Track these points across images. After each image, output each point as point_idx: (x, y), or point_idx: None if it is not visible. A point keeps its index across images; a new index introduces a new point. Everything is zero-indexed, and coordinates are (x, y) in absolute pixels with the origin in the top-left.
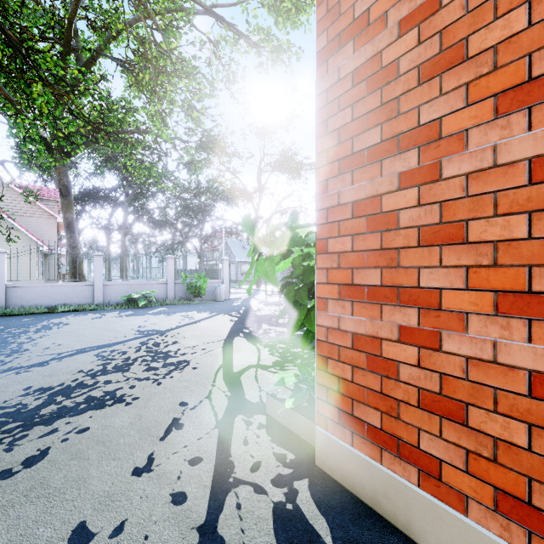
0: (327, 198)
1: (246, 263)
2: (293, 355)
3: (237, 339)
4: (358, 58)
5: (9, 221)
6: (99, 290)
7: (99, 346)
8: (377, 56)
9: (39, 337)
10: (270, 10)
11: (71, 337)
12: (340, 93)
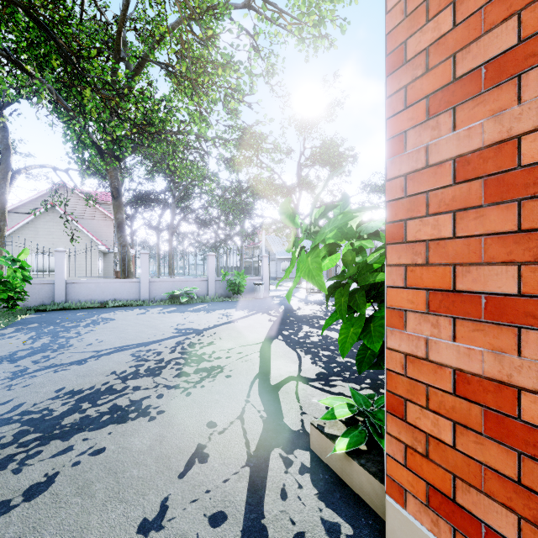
0: (405, 159)
1: (285, 260)
2: (340, 366)
3: (275, 342)
4: None
5: (74, 223)
6: (145, 286)
7: (136, 344)
8: None
9: (86, 332)
10: None
11: (114, 334)
12: None
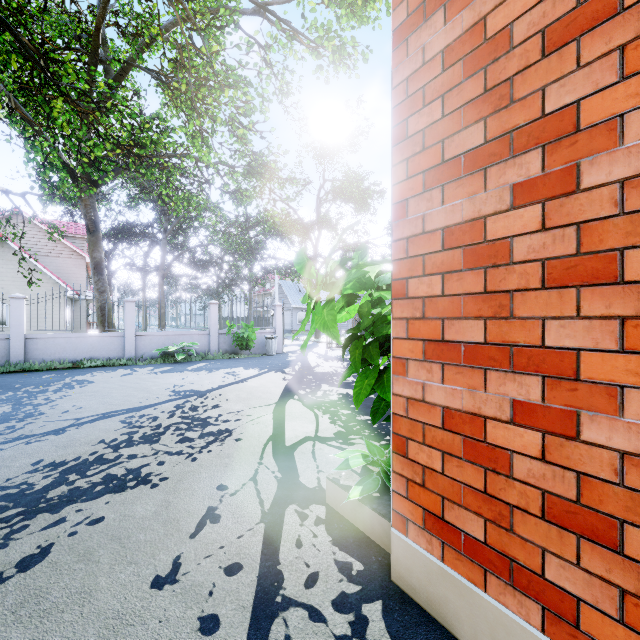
0: (407, 224)
1: (302, 309)
2: (360, 425)
3: (291, 403)
4: (451, 30)
5: (32, 262)
6: (130, 341)
7: (126, 410)
8: (480, 24)
9: (59, 397)
10: (331, 2)
11: (95, 399)
12: (425, 81)
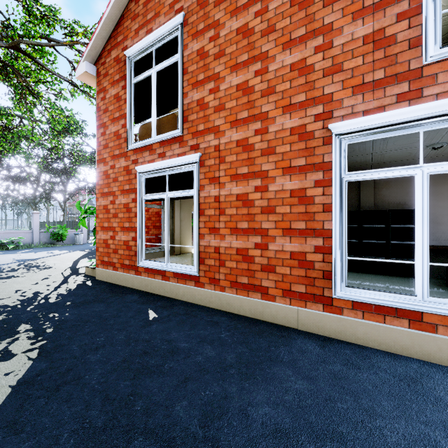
0: (99, 203)
1: None
2: None
3: (83, 259)
4: (104, 168)
5: None
6: None
7: None
8: (107, 171)
9: None
10: None
11: None
12: (101, 175)
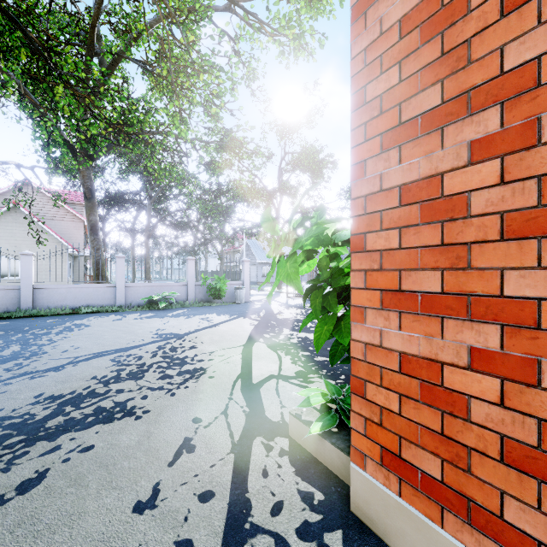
0: (365, 183)
1: (266, 264)
2: (317, 365)
3: (257, 345)
4: (408, 0)
5: (40, 224)
6: (120, 291)
7: (115, 350)
8: None
9: (60, 339)
10: None
11: (90, 340)
12: (383, 49)
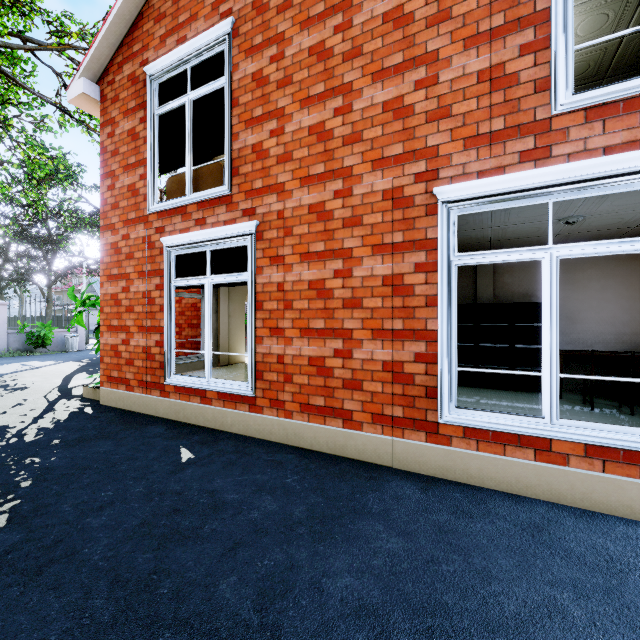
0: (104, 290)
1: None
2: None
3: (79, 374)
4: (112, 239)
5: None
6: None
7: None
8: (117, 243)
9: None
10: None
11: None
12: (108, 249)
